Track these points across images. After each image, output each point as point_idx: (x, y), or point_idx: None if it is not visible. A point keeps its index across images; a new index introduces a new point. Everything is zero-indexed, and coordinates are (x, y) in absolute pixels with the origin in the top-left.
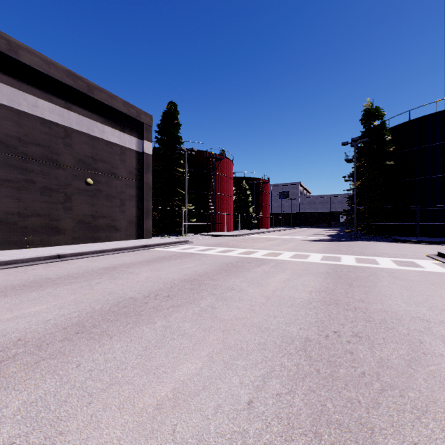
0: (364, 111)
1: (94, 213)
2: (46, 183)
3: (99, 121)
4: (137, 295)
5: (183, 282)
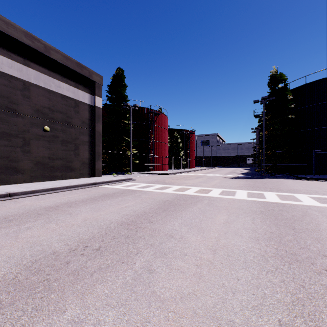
0: (271, 76)
1: (51, 156)
2: (5, 129)
3: (56, 78)
4: (62, 248)
5: (119, 226)
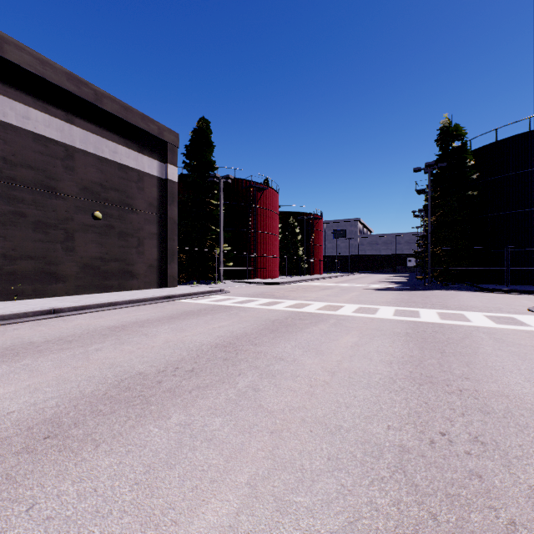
0: (441, 130)
1: (103, 255)
2: (40, 216)
3: (110, 138)
4: (148, 370)
5: (214, 348)
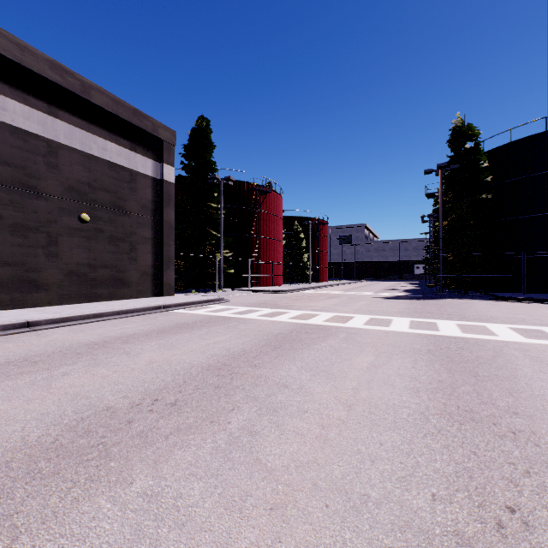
0: (453, 130)
1: (91, 262)
2: (19, 218)
3: (99, 134)
4: (119, 403)
5: (205, 371)
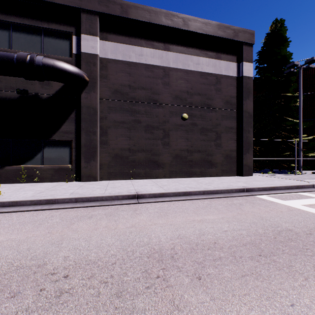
0: None
1: (189, 148)
2: (148, 121)
3: (194, 54)
4: None
5: None
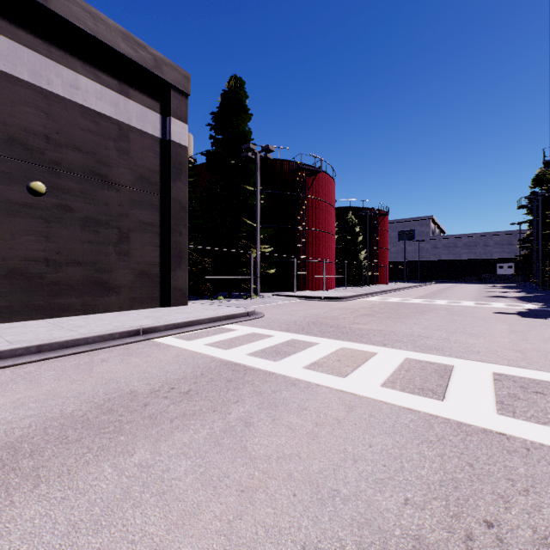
0: None
1: (51, 256)
2: None
3: (66, 63)
4: None
5: None
